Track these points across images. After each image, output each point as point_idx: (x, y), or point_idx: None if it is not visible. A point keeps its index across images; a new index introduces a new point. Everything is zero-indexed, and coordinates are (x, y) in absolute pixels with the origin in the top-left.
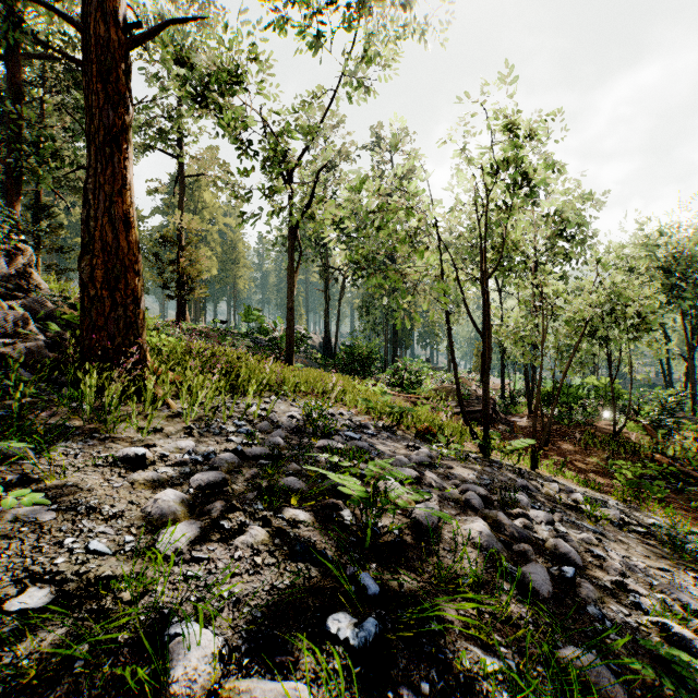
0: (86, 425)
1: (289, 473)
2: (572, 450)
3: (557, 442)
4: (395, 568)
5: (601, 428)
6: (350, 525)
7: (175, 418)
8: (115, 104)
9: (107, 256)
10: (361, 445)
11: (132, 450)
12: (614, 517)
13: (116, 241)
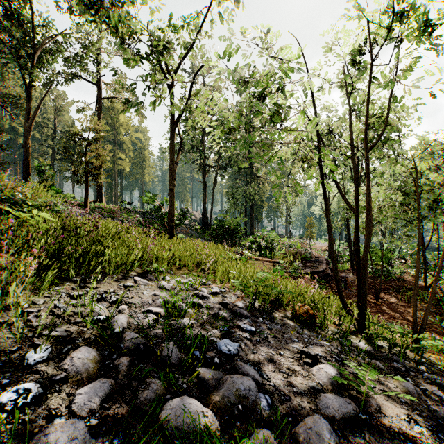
0: None
1: None
2: (399, 304)
3: (383, 296)
4: None
5: (410, 282)
6: None
7: None
8: None
9: None
10: (244, 389)
11: None
12: None
13: None
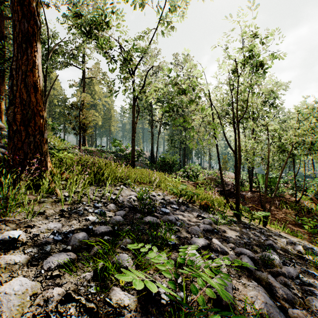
0: None
1: (122, 248)
2: (275, 211)
3: (267, 206)
4: None
5: (288, 198)
6: (166, 304)
7: (57, 202)
8: (28, 19)
9: (23, 107)
10: (171, 219)
11: (9, 234)
12: None
13: (28, 98)
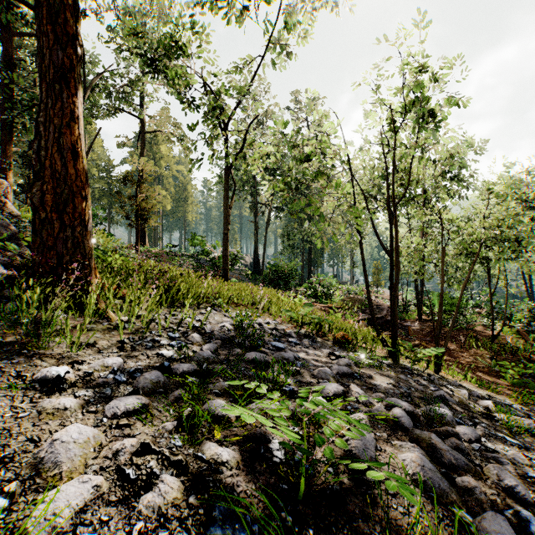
0: (20, 340)
1: (215, 393)
2: (459, 351)
3: None
4: (336, 534)
5: (480, 331)
6: (280, 463)
7: (112, 331)
8: (63, 45)
9: (56, 182)
10: (287, 356)
11: (51, 371)
12: (529, 427)
13: (64, 169)
